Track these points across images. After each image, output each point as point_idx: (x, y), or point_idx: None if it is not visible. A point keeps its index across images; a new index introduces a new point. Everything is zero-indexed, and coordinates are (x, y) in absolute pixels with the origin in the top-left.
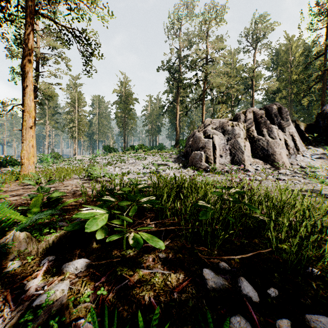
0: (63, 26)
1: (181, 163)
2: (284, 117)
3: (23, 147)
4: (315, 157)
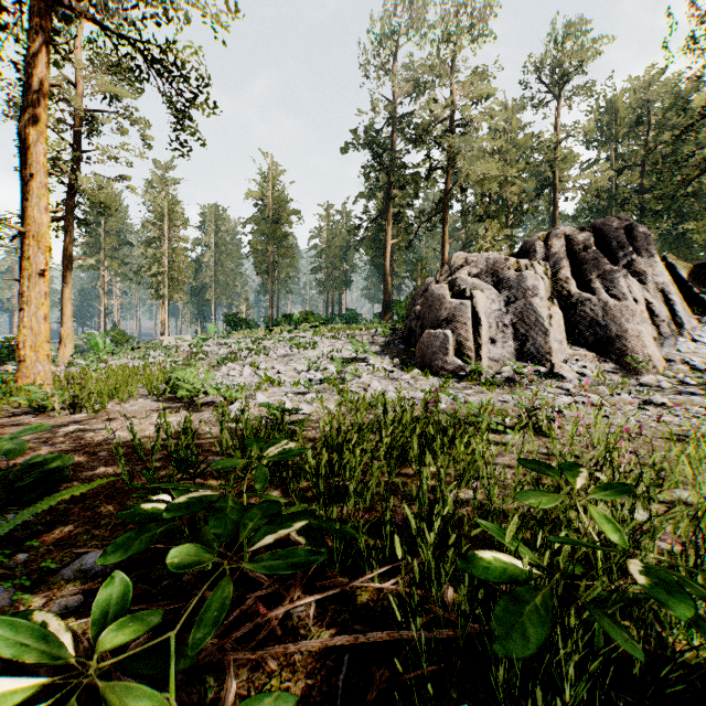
0: (121, 38)
1: (396, 357)
2: (641, 248)
3: (23, 321)
4: None
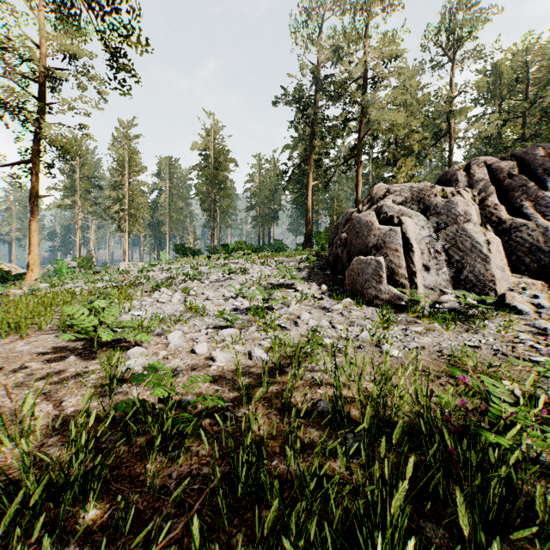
0: None
1: (323, 283)
2: None
3: None
4: None
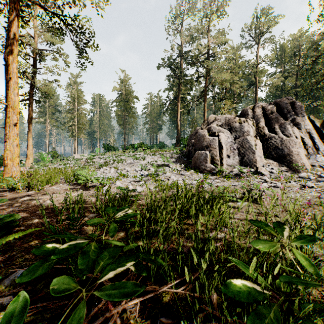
0: (53, 14)
1: (183, 164)
2: (298, 112)
3: (6, 147)
4: None
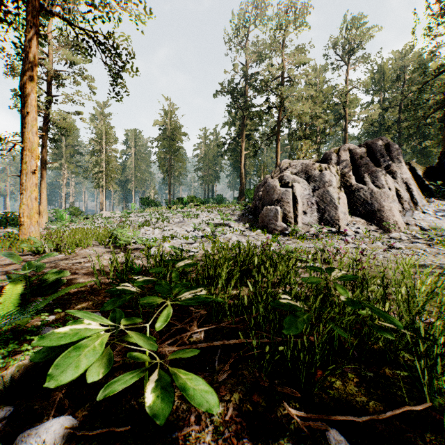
0: (80, 29)
1: (247, 223)
2: (394, 157)
3: (22, 201)
4: (442, 214)
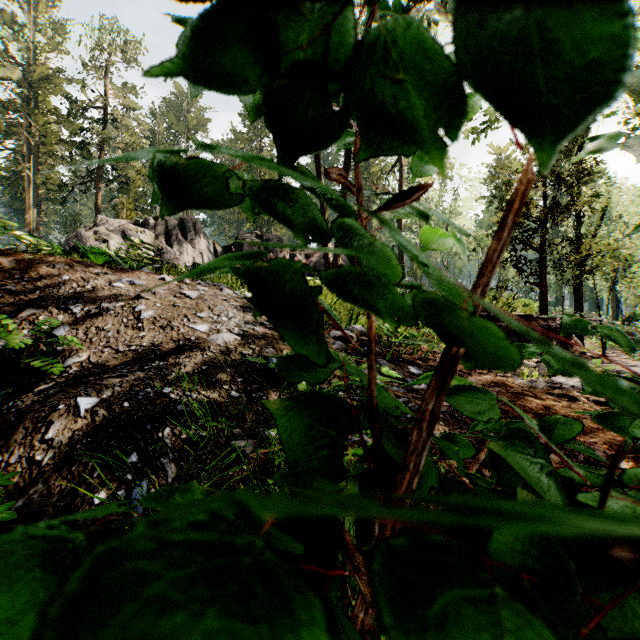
0: None
1: None
2: (197, 233)
3: None
4: None
